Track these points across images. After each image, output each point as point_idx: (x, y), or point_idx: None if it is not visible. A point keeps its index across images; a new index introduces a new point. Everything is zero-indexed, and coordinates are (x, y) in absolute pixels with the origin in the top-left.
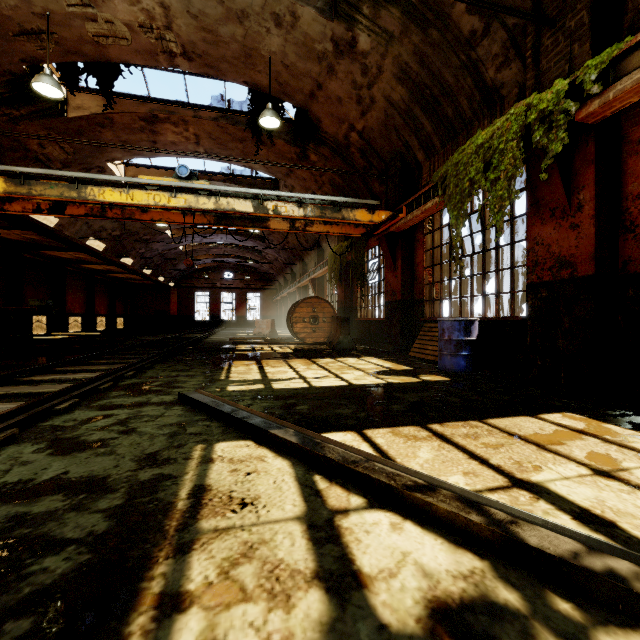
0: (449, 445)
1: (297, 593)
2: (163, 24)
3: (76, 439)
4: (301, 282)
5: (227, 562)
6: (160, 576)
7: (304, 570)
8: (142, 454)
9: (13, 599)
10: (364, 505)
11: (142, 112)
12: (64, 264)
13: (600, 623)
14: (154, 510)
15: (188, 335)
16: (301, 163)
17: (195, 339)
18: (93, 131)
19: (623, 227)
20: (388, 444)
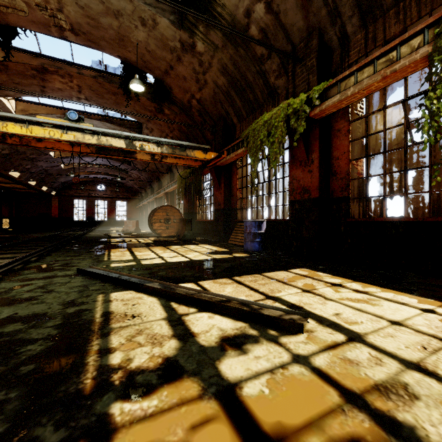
0: (241, 285)
1: (165, 342)
2: (56, 7)
3: (12, 298)
4: (158, 194)
5: (130, 336)
6: (96, 344)
7: (168, 335)
8: (64, 301)
9: (18, 361)
10: (196, 311)
11: (34, 64)
12: None
13: (283, 335)
14: (83, 323)
15: (70, 232)
16: (158, 114)
17: (77, 235)
18: None
19: (331, 173)
20: (210, 287)
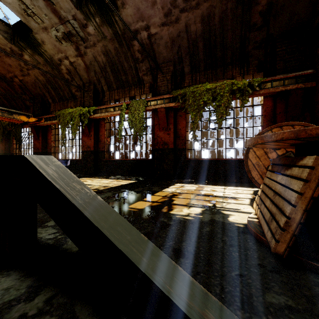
0: None
1: None
2: None
3: None
4: None
5: None
6: None
7: None
8: None
9: None
10: None
11: None
12: None
13: None
14: None
15: None
16: None
17: None
18: None
19: (99, 141)
20: None
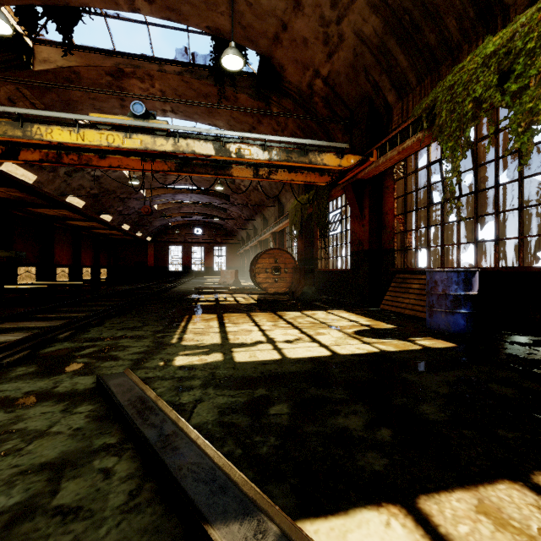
0: None
1: None
2: None
3: None
4: (262, 236)
5: None
6: None
7: None
8: None
9: None
10: None
11: (108, 66)
12: (52, 221)
13: None
14: None
15: (159, 284)
16: (263, 118)
17: (163, 289)
18: (61, 86)
19: None
20: None
